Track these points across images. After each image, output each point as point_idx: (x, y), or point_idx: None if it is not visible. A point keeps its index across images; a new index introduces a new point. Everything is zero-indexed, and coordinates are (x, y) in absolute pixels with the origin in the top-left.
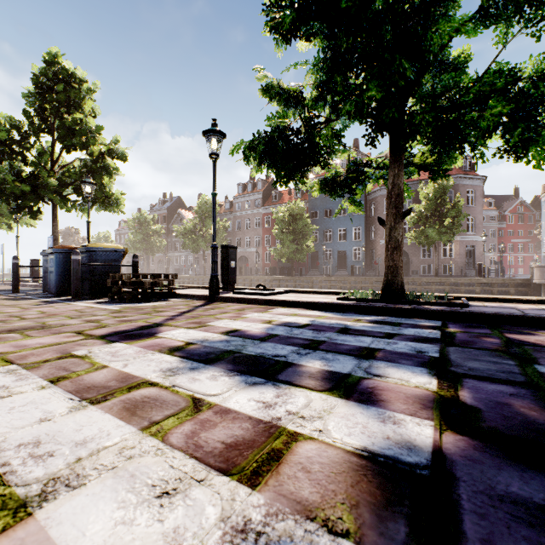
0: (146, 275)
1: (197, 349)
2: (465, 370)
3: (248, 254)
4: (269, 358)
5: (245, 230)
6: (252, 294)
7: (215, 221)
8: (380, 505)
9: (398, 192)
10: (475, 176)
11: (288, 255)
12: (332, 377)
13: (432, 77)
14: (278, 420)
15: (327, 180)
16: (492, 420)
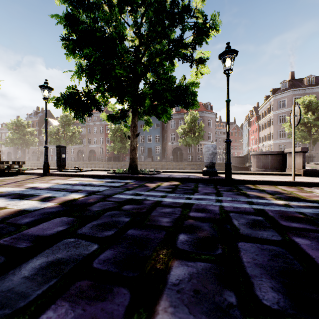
0: (3, 162)
1: (4, 193)
2: (99, 193)
3: (95, 148)
4: (32, 194)
5: (94, 134)
6: (69, 171)
7: (47, 134)
8: (10, 214)
9: (134, 125)
10: (212, 112)
11: (117, 150)
12: (47, 197)
13: (154, 74)
14: (7, 206)
15: (111, 115)
16: (76, 202)
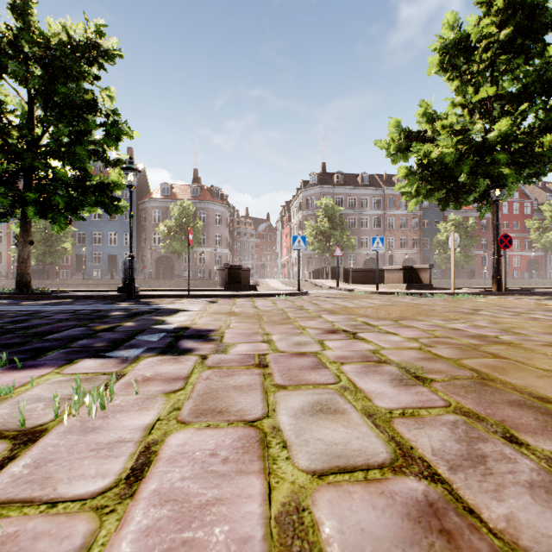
0: None
1: None
2: None
3: None
4: None
5: None
6: None
7: None
8: None
9: (25, 229)
10: (221, 204)
11: (36, 257)
12: None
13: (64, 161)
14: None
15: None
16: None
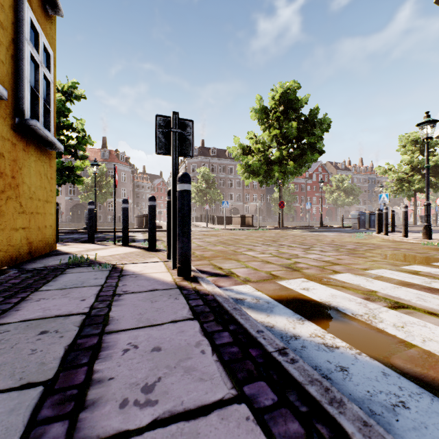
0: None
1: None
2: None
3: None
4: None
5: None
6: None
7: None
8: None
9: None
10: (126, 166)
11: None
12: None
13: None
14: None
15: None
16: None
